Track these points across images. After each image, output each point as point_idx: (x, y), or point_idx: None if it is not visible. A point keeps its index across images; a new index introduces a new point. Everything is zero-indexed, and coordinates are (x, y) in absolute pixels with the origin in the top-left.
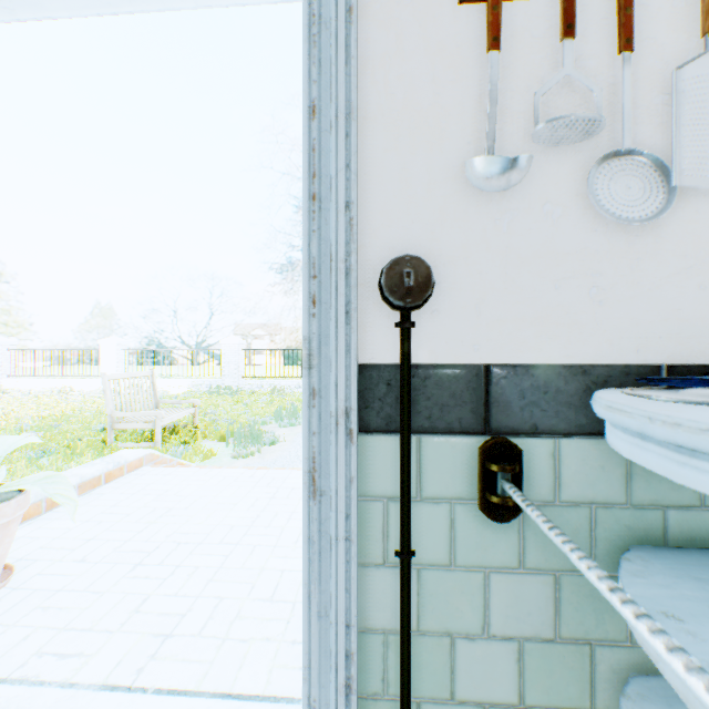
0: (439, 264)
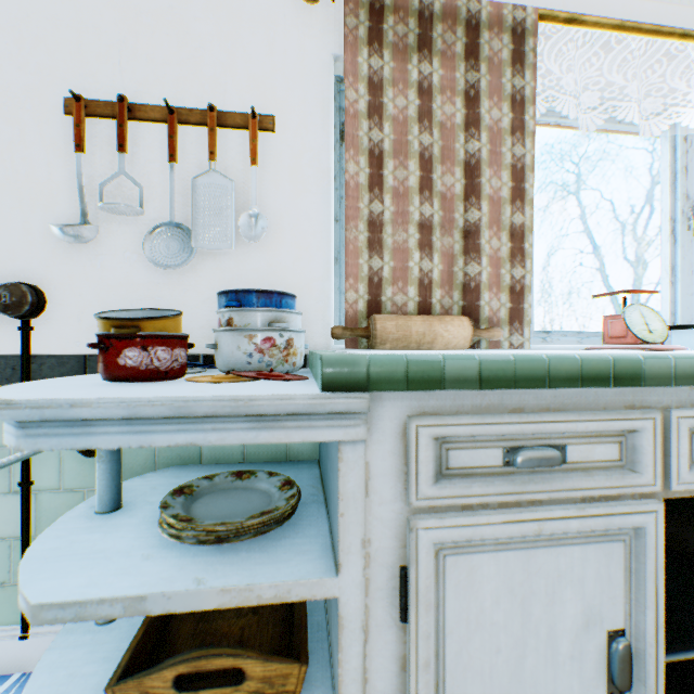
0: (53, 287)
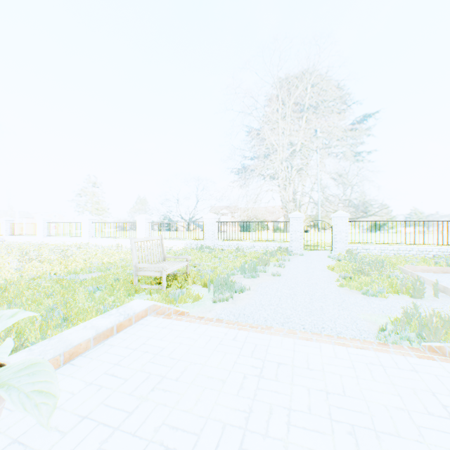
0: None
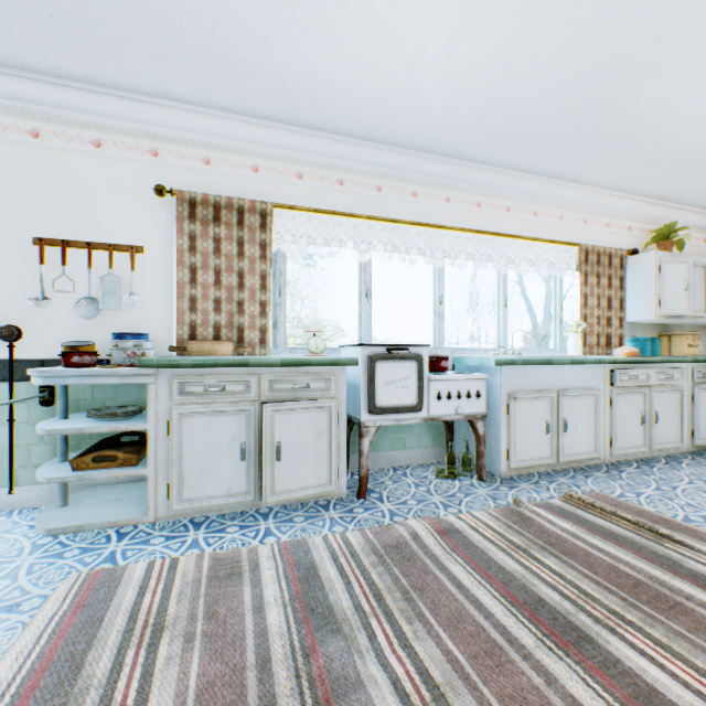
0: (27, 327)
